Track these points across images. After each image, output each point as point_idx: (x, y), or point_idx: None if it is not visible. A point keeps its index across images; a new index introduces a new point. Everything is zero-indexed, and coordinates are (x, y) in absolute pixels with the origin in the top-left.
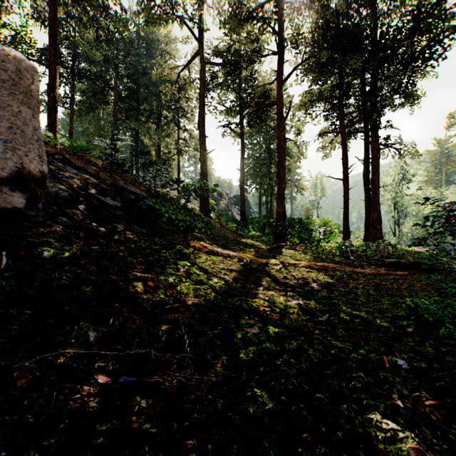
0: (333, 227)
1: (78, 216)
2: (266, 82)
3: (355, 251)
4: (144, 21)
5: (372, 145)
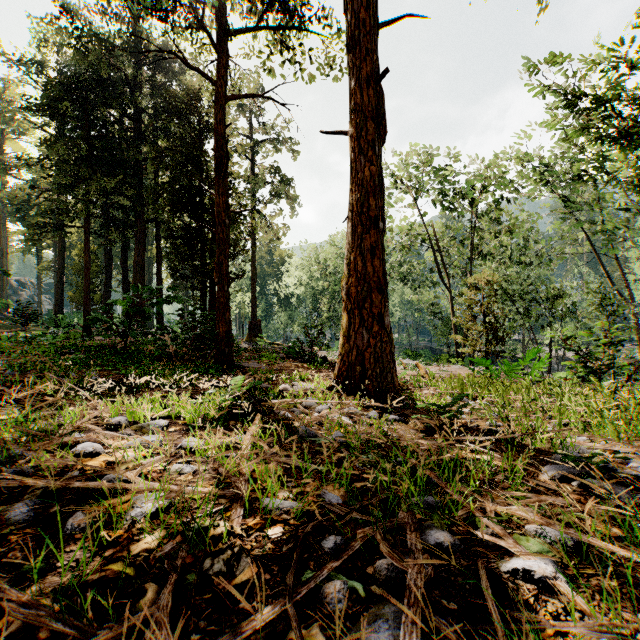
0: None
1: None
2: None
3: None
4: None
5: None
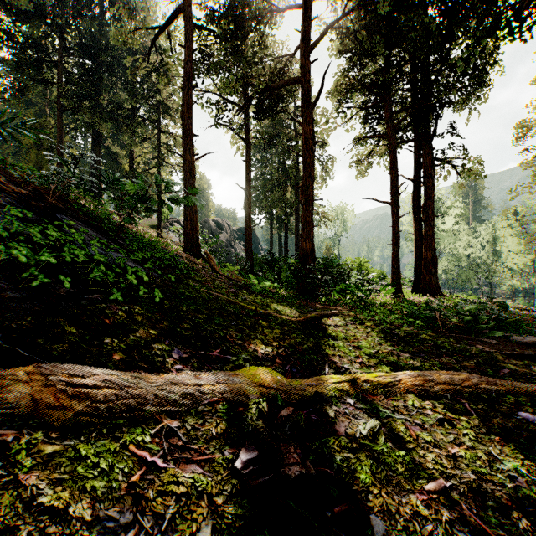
0: (371, 270)
1: None
2: (282, 64)
3: (441, 315)
4: None
5: (425, 159)
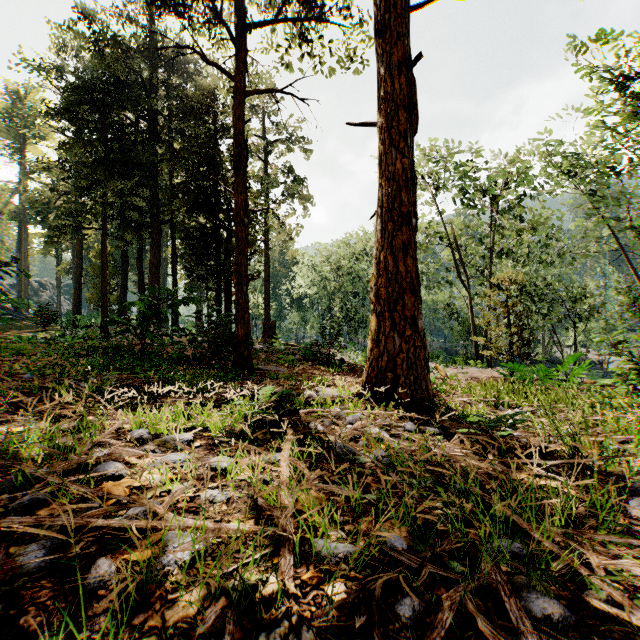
0: None
1: None
2: None
3: None
4: None
5: None
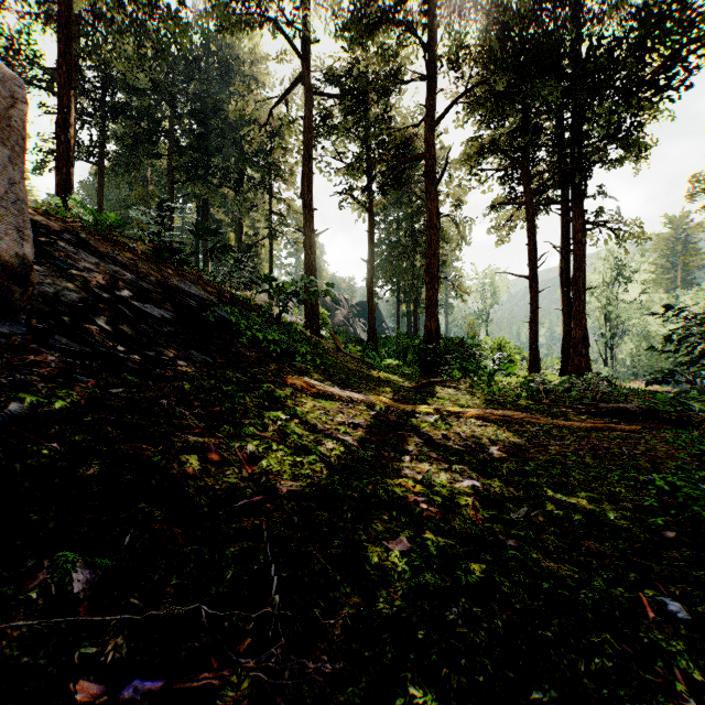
0: (513, 352)
1: (93, 334)
2: (408, 124)
3: (552, 390)
4: (216, 27)
5: (574, 224)
